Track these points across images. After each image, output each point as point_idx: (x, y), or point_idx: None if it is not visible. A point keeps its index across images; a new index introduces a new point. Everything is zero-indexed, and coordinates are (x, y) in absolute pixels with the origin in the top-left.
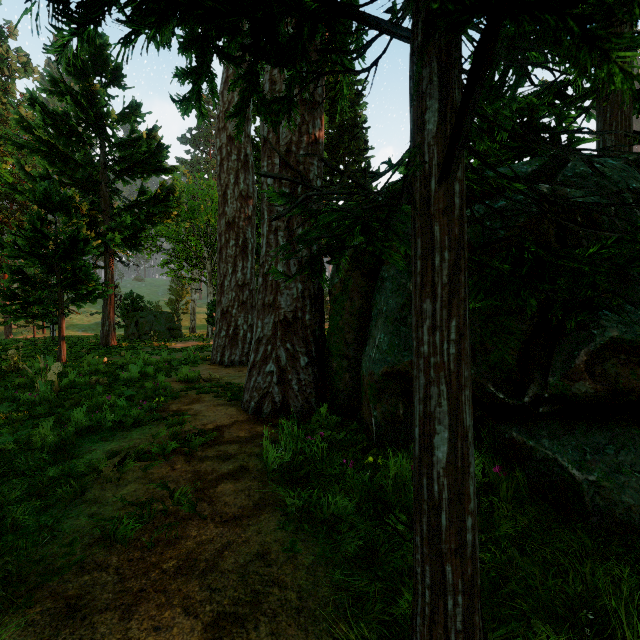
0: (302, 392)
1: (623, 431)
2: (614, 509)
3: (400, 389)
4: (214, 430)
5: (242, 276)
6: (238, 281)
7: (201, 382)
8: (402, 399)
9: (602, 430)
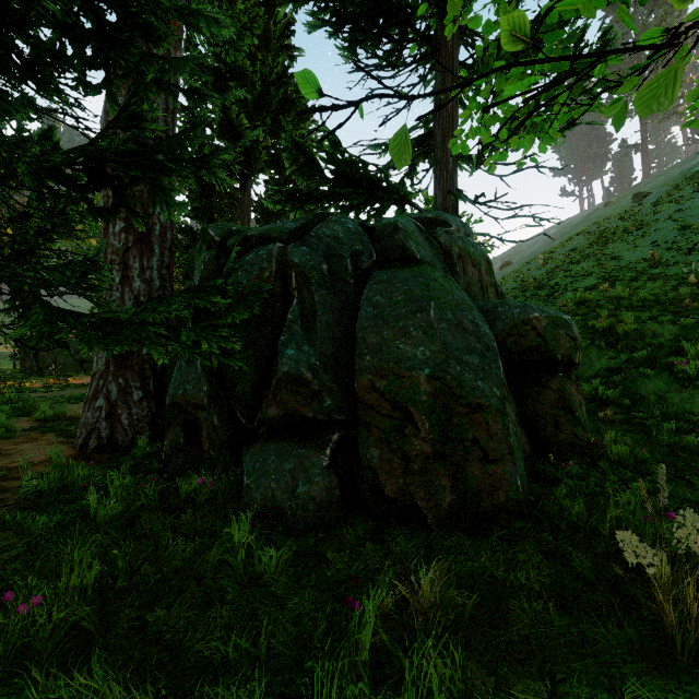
0: (133, 426)
1: (288, 445)
2: (251, 504)
3: (181, 419)
4: (16, 467)
5: None
6: None
7: (61, 420)
8: (183, 428)
9: (278, 445)
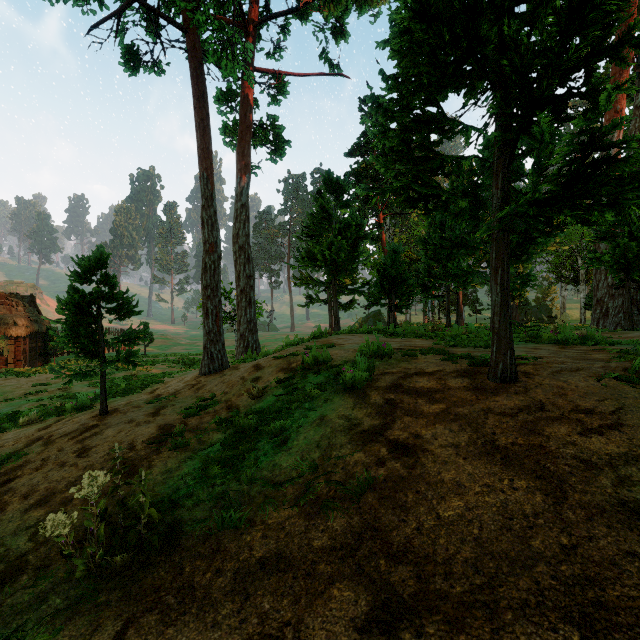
0: (634, 323)
1: None
2: None
3: None
4: None
5: (611, 281)
6: (608, 284)
7: None
8: None
9: None
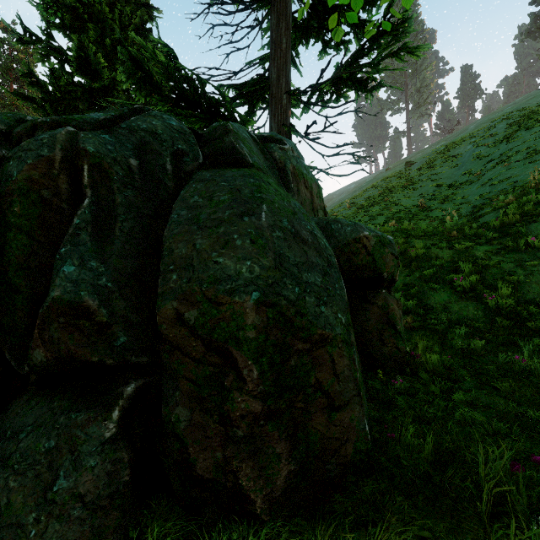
0: None
1: (57, 405)
2: None
3: None
4: None
5: None
6: None
7: None
8: None
9: (43, 406)
